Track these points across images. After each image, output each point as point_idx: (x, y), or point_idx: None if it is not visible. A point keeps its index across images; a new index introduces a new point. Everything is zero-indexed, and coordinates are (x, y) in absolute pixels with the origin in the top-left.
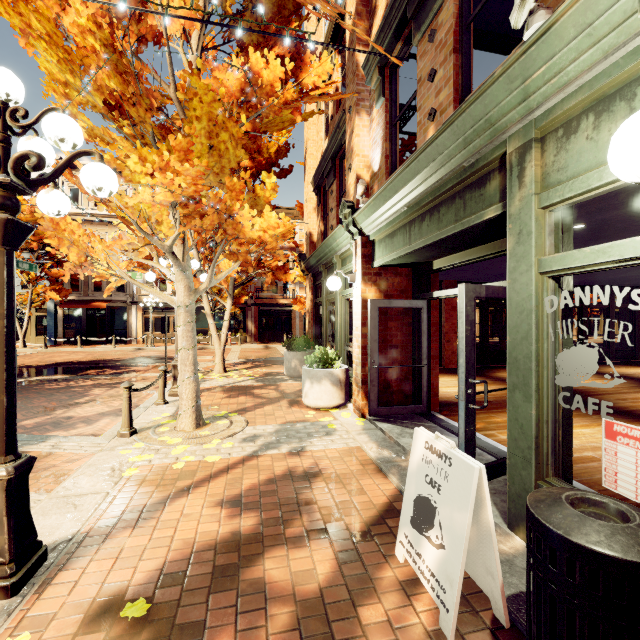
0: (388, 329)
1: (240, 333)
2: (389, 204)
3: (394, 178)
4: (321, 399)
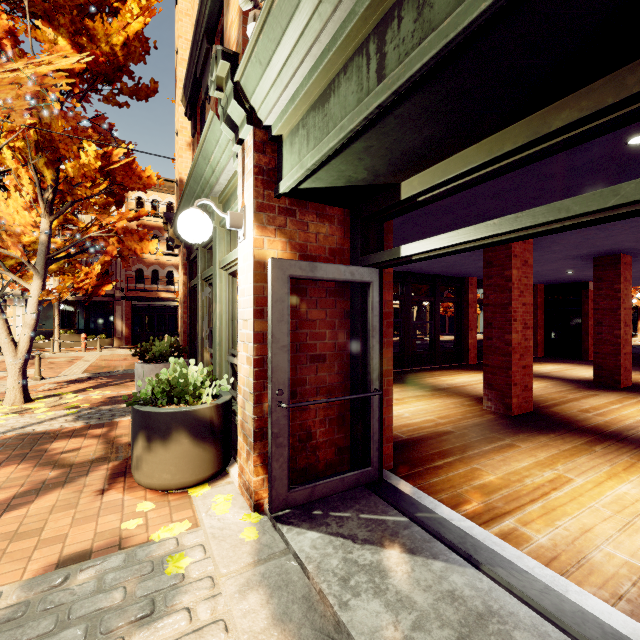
0: (308, 324)
1: (104, 335)
2: None
3: None
4: (169, 472)
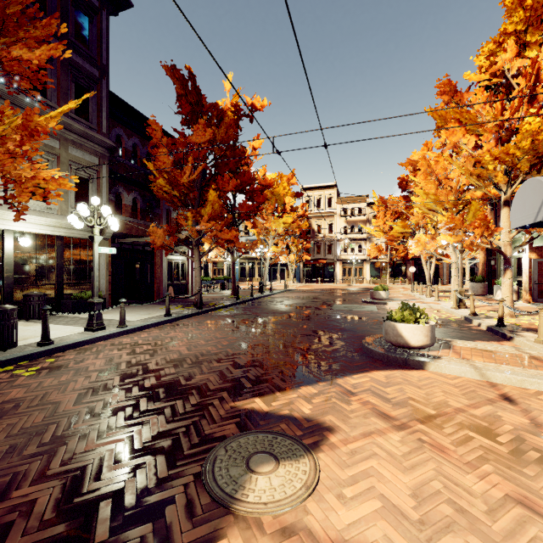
0: (542, 270)
1: (402, 278)
2: None
3: None
4: None
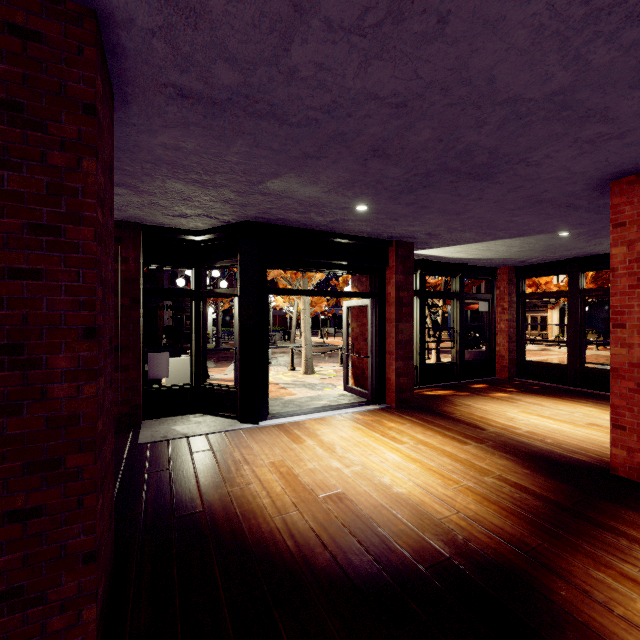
0: (364, 324)
1: None
2: None
3: None
4: None
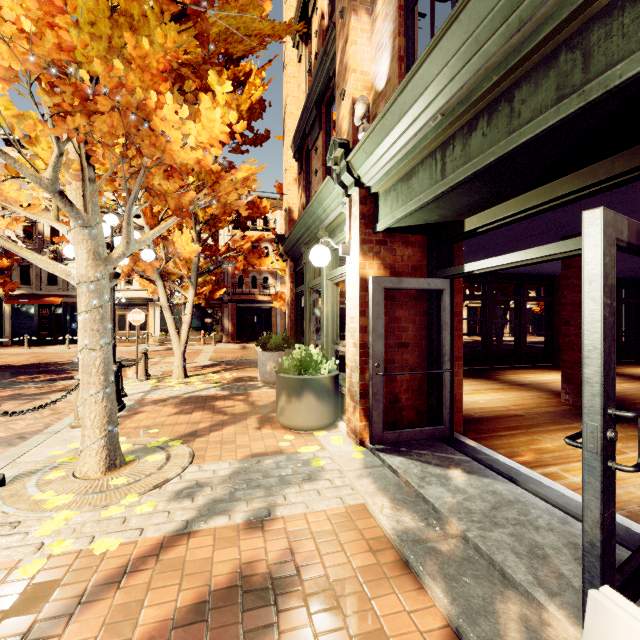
0: (396, 320)
1: (215, 332)
2: (409, 118)
3: (424, 59)
4: (302, 418)
